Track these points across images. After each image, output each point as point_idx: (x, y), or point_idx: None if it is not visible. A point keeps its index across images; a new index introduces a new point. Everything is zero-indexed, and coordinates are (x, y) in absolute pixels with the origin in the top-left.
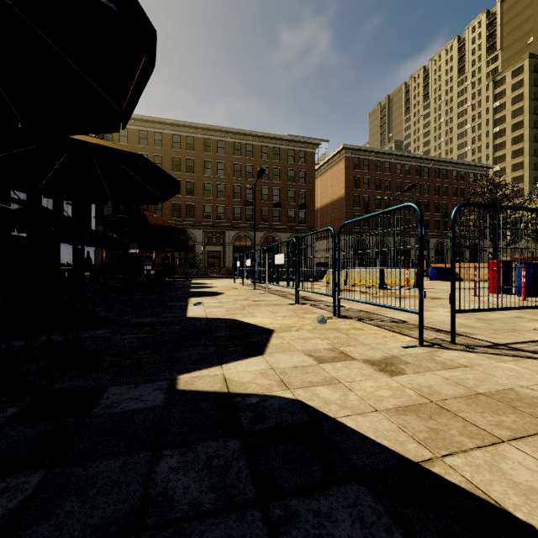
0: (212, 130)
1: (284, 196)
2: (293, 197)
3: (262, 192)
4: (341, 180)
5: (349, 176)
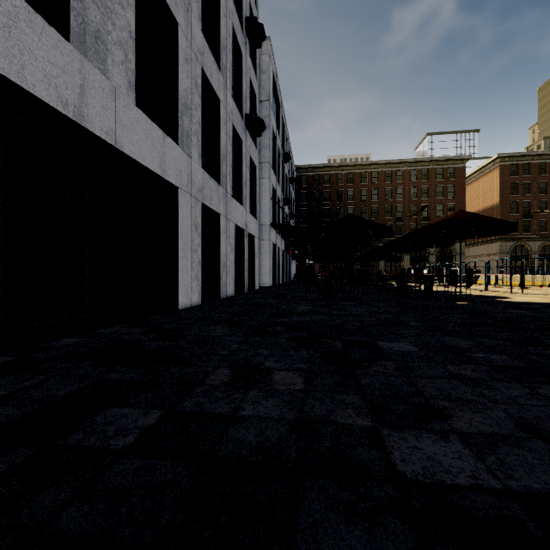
0: (367, 165)
1: (432, 210)
2: (441, 210)
3: (411, 209)
4: (495, 188)
5: (504, 184)
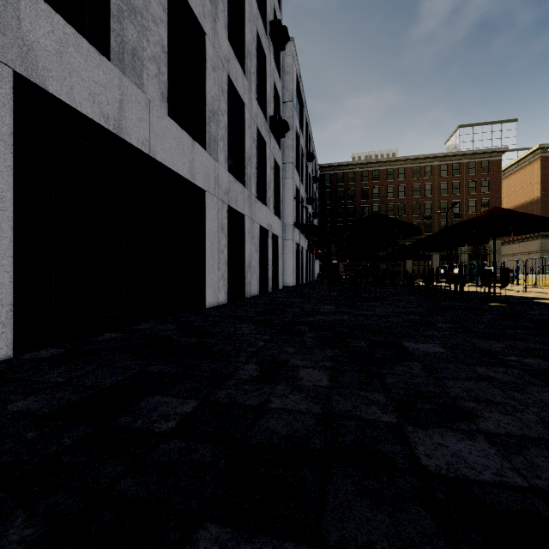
0: (394, 161)
1: (464, 206)
2: (474, 206)
3: (441, 206)
4: (535, 181)
5: (546, 177)
